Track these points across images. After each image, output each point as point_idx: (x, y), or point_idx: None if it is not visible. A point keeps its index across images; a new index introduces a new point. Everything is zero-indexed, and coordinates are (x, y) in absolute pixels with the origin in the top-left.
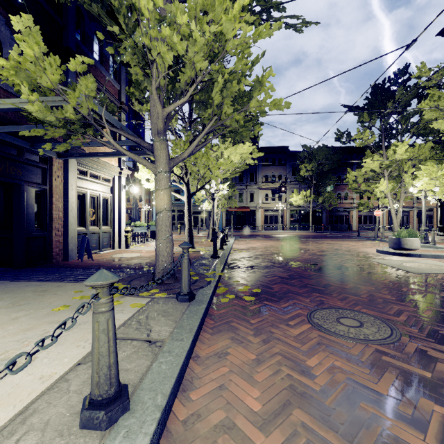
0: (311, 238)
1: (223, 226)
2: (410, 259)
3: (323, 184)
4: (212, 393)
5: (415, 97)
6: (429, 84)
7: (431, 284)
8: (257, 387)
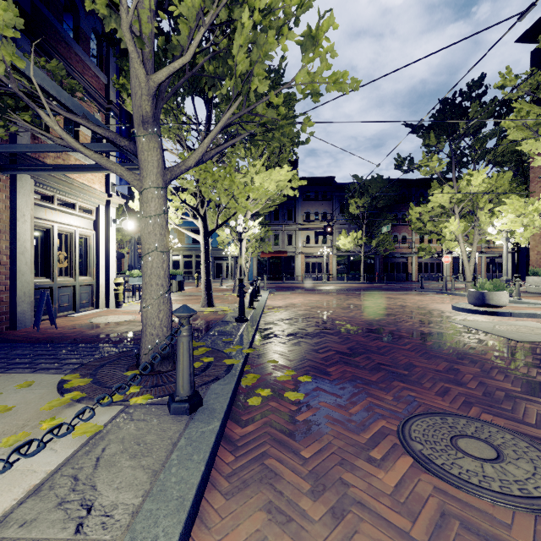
0: (365, 291)
1: (253, 276)
2: (500, 320)
3: (377, 223)
4: None
5: (492, 116)
6: (515, 96)
7: None
8: None
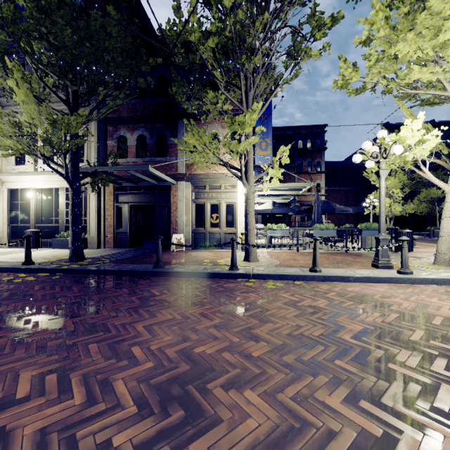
0: None
1: None
2: None
3: None
4: None
5: None
6: None
7: None
8: None
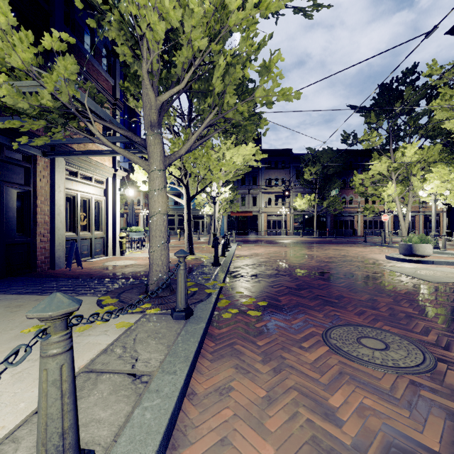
0: (316, 244)
1: (224, 231)
2: (423, 266)
3: (328, 188)
4: (211, 452)
5: (424, 97)
6: (440, 82)
7: (453, 295)
8: (269, 440)
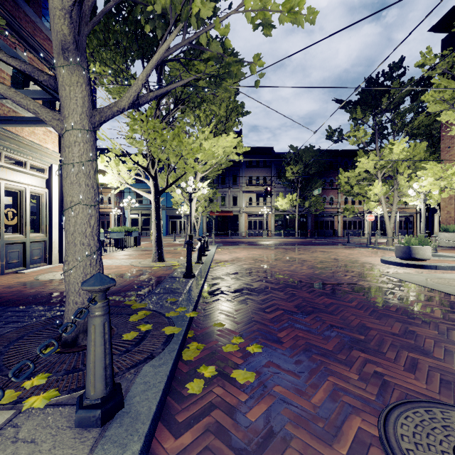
0: (301, 246)
1: (203, 232)
2: (428, 273)
3: (310, 187)
4: None
5: (409, 94)
6: (433, 73)
7: None
8: None
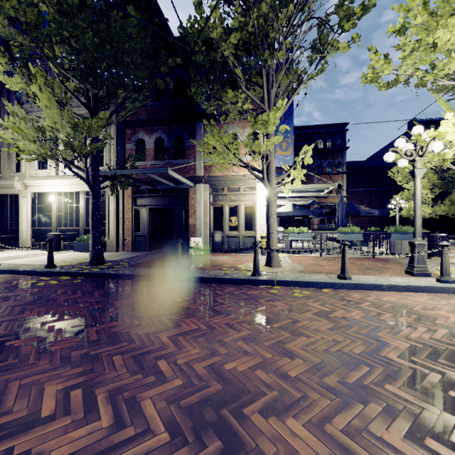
0: None
1: None
2: None
3: None
4: None
5: None
6: None
7: None
8: None
